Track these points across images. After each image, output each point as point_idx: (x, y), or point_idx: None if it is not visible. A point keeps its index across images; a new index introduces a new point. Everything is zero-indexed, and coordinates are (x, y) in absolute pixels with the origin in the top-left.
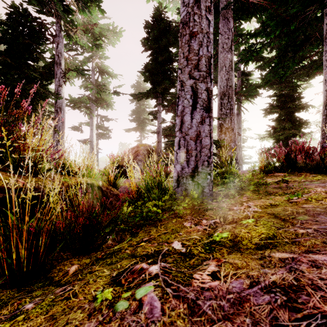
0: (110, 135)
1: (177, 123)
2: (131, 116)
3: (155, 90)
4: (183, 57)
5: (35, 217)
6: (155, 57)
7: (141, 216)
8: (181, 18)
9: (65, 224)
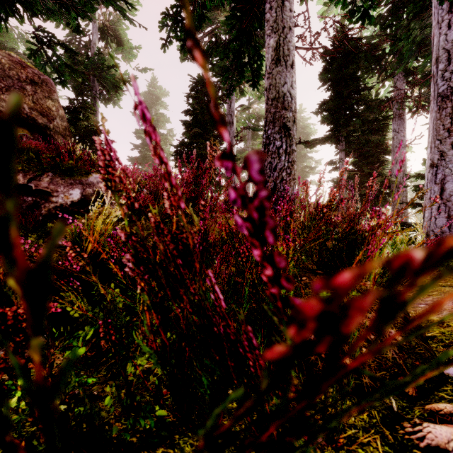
0: None
1: (435, 190)
2: None
3: (337, 133)
4: (442, 129)
5: None
6: (338, 92)
7: None
8: (439, 92)
9: None
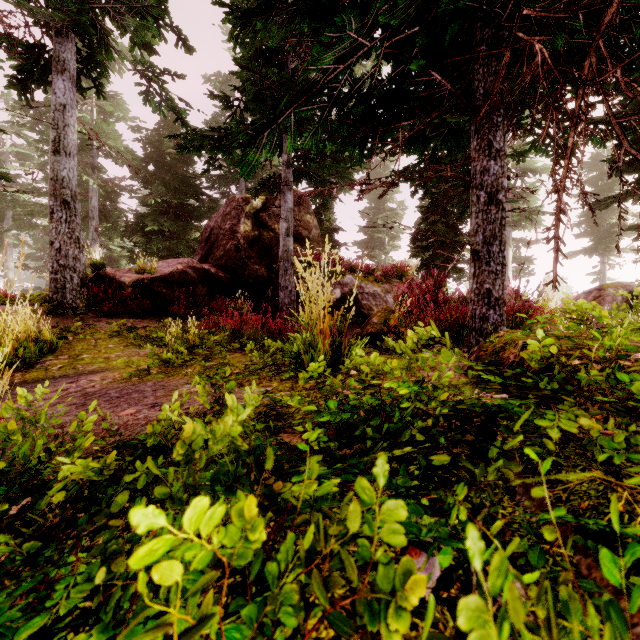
0: (531, 270)
1: None
2: (577, 226)
3: None
4: None
5: None
6: None
7: None
8: None
9: None
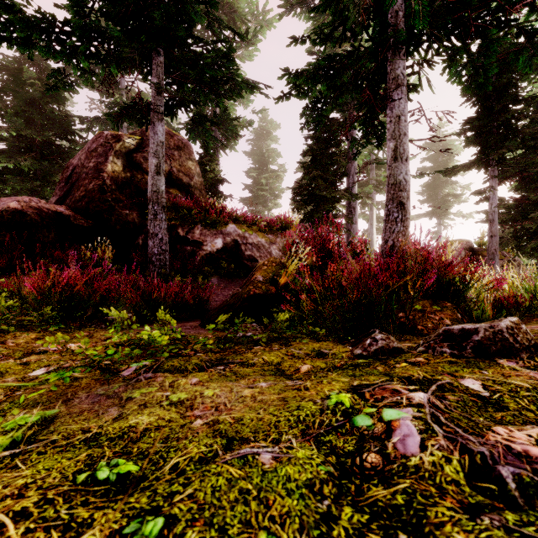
0: None
1: None
2: (420, 194)
3: (485, 157)
4: None
5: (464, 302)
6: (487, 108)
7: (537, 311)
8: None
9: (495, 305)
